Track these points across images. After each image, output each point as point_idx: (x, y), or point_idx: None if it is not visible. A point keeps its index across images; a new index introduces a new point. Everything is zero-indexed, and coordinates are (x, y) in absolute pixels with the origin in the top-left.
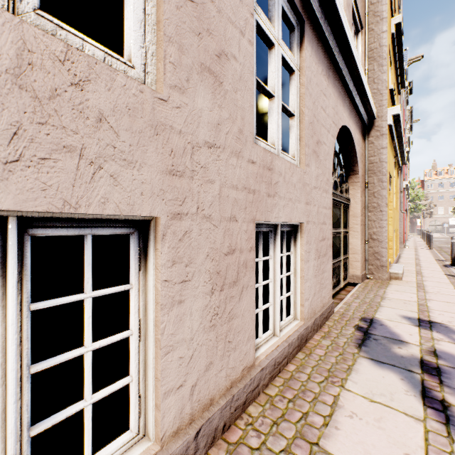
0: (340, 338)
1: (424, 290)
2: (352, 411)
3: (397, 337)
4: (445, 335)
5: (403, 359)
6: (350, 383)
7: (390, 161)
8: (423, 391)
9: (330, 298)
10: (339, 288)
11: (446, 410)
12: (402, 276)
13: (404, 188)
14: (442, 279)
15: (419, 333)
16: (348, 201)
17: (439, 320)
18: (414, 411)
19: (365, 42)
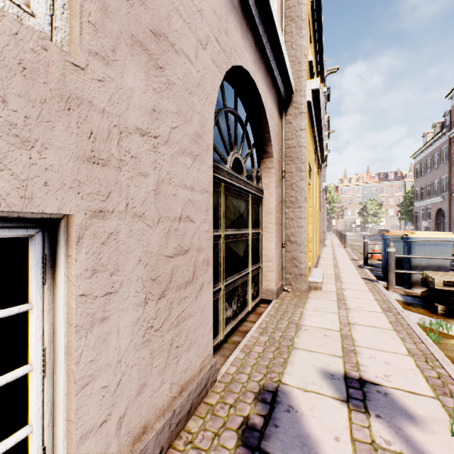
0: None
1: (346, 305)
2: None
3: None
4: (391, 428)
5: None
6: None
7: (310, 149)
8: None
9: (207, 360)
10: (245, 313)
11: None
12: (322, 284)
13: (324, 189)
14: (361, 286)
15: (351, 427)
16: (259, 192)
17: (372, 374)
18: None
19: None
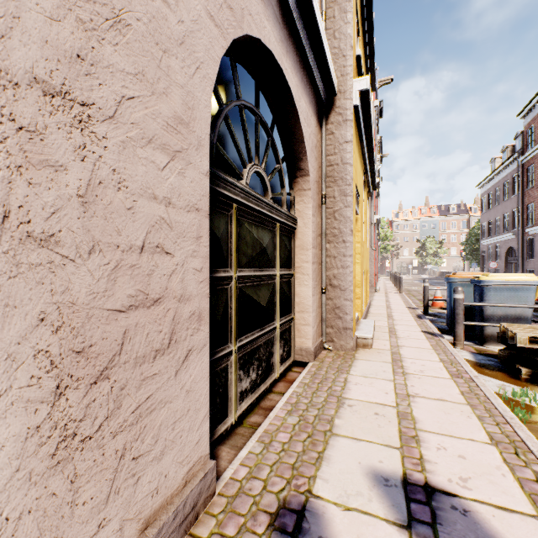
0: None
1: (403, 369)
2: None
3: None
4: None
5: None
6: None
7: (358, 169)
8: None
9: (198, 466)
10: (270, 382)
11: None
12: (373, 340)
13: (375, 223)
14: (421, 342)
15: None
16: (291, 221)
17: (443, 477)
18: None
19: None
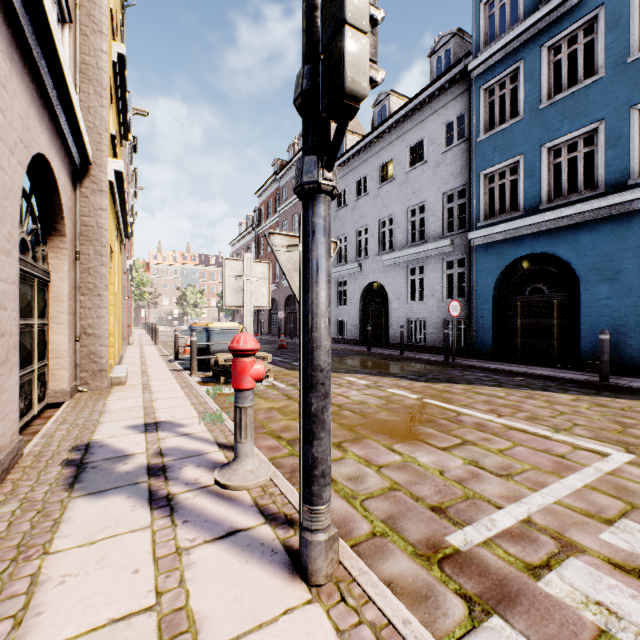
0: (38, 490)
1: (151, 391)
2: (64, 575)
3: (122, 453)
4: (170, 432)
5: (130, 474)
6: (60, 541)
7: (112, 229)
8: (151, 496)
9: (15, 435)
10: (32, 416)
11: (171, 502)
12: (127, 380)
13: (129, 269)
14: (168, 376)
15: (147, 438)
16: (47, 275)
17: (165, 418)
18: (143, 522)
19: (77, 45)
